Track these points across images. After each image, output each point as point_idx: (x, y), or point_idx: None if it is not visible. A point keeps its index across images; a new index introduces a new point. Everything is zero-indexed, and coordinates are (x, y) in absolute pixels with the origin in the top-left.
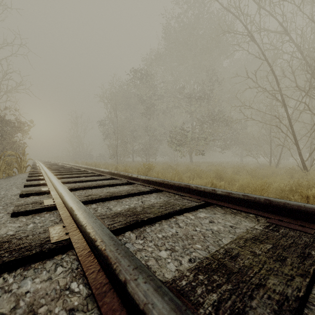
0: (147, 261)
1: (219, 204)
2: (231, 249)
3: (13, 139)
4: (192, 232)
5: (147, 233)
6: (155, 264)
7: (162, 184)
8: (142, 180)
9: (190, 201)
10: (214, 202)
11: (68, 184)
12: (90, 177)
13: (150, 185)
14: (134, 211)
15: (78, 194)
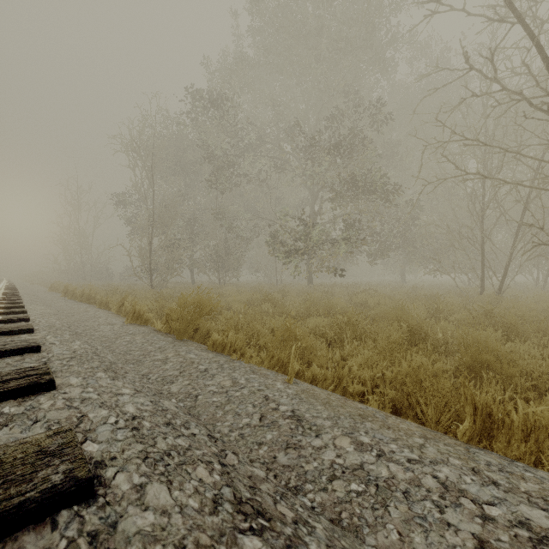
0: None
1: None
2: None
3: None
4: None
5: None
6: None
7: None
8: None
9: None
10: None
11: None
12: None
13: None
14: None
15: None
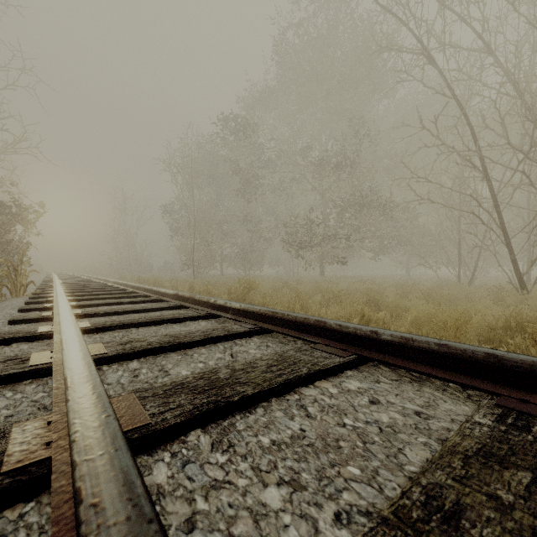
0: (234, 523)
1: (387, 362)
2: (439, 489)
3: (7, 236)
4: (337, 429)
5: (239, 432)
6: (252, 532)
7: (272, 318)
8: (234, 311)
9: (327, 353)
10: (376, 357)
11: (95, 317)
12: (140, 305)
13: (250, 321)
14: (213, 380)
15: (109, 339)
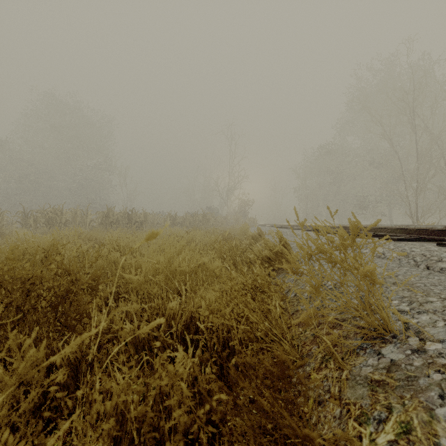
0: None
1: None
2: None
3: (243, 210)
4: None
5: None
6: None
7: None
8: None
9: None
10: None
11: None
12: None
13: None
14: None
15: None
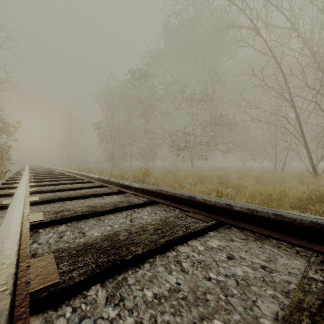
0: None
1: (238, 226)
2: None
3: None
4: (205, 282)
5: (129, 286)
6: None
7: (159, 194)
8: (135, 189)
9: (196, 219)
10: (230, 222)
11: (45, 193)
12: (76, 185)
13: (145, 195)
14: (114, 241)
15: (50, 208)
